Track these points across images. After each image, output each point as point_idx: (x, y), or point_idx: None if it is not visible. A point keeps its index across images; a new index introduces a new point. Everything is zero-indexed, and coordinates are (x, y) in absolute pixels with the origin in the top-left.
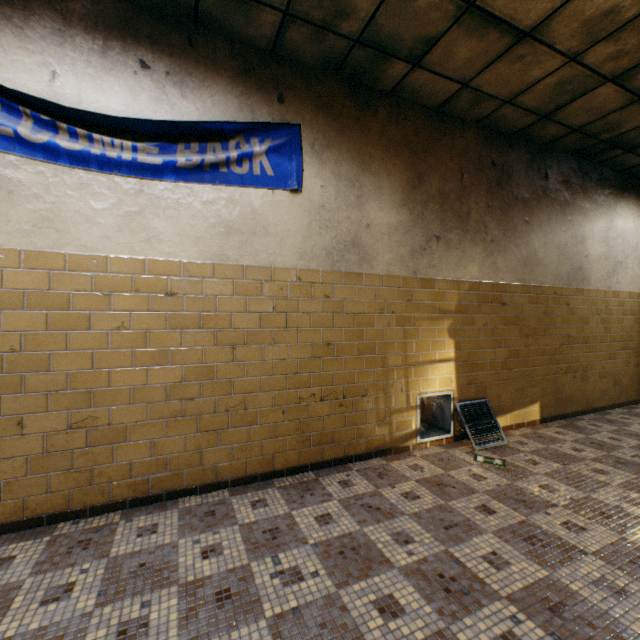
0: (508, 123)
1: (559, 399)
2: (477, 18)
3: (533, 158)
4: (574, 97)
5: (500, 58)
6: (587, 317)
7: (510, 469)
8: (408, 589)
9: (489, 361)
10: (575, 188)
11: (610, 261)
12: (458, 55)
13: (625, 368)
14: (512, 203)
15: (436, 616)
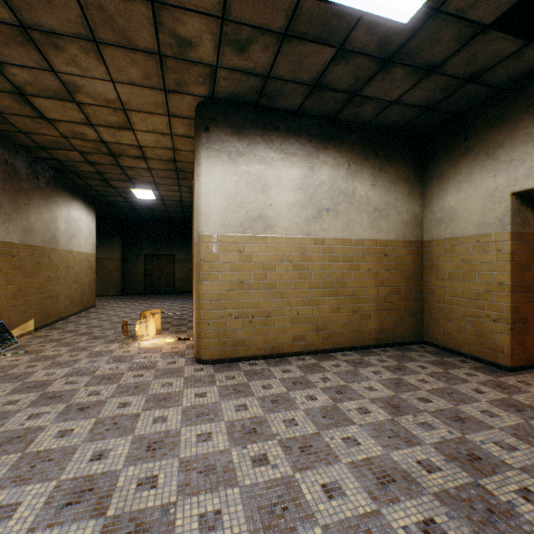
0: (20, 140)
1: (46, 315)
2: (24, 100)
3: (31, 164)
4: (62, 149)
5: (29, 117)
6: (59, 265)
7: (33, 352)
8: (17, 396)
9: (5, 295)
10: (54, 188)
11: (70, 233)
12: (3, 102)
13: (77, 293)
14: (19, 190)
15: (37, 393)
